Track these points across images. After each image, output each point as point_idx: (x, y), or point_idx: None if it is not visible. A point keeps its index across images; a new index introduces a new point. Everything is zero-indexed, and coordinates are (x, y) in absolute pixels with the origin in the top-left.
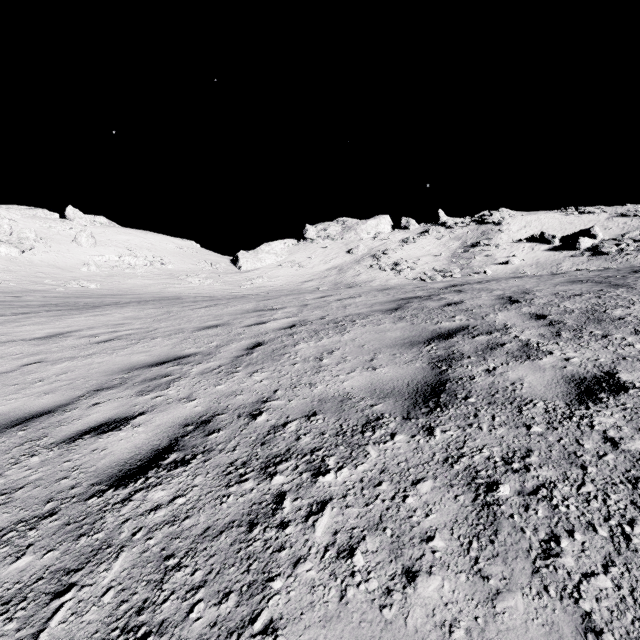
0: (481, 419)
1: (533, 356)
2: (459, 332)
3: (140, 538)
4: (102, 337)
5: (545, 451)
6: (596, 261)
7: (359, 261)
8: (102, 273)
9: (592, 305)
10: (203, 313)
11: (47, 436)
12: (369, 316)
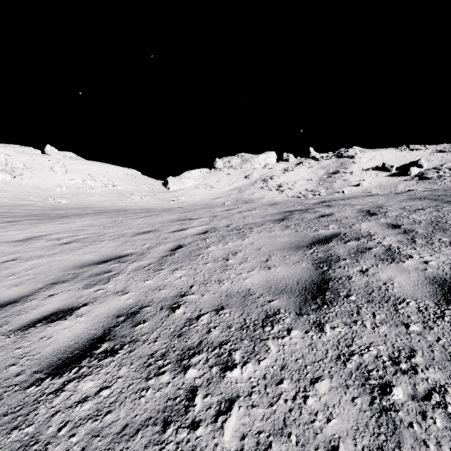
0: (363, 316)
1: (397, 259)
2: (333, 238)
3: (64, 434)
4: (64, 240)
5: (427, 351)
6: (422, 184)
7: (253, 184)
8: (71, 192)
9: (435, 217)
10: (140, 222)
11: (7, 324)
12: (263, 225)
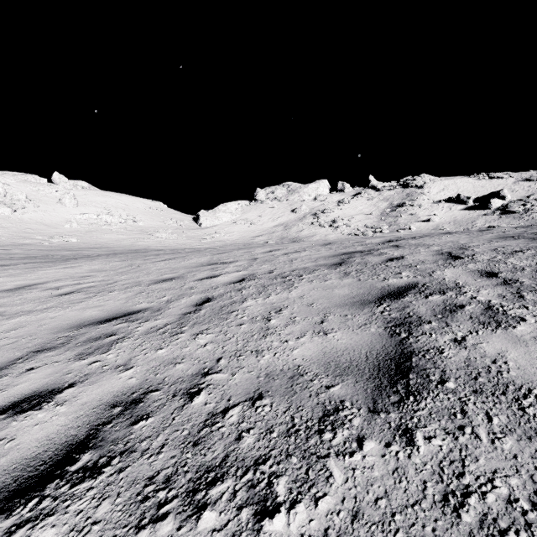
0: (473, 419)
1: (503, 323)
2: (409, 290)
3: None
4: (65, 289)
5: None
6: (506, 219)
7: (302, 219)
8: (82, 229)
9: None
10: (162, 266)
11: None
12: (315, 271)
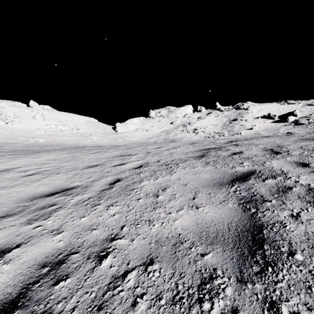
0: None
1: None
2: (251, 175)
3: None
4: (30, 172)
5: None
6: (297, 128)
7: (176, 128)
8: (47, 134)
9: None
10: (91, 157)
11: None
12: (186, 161)
